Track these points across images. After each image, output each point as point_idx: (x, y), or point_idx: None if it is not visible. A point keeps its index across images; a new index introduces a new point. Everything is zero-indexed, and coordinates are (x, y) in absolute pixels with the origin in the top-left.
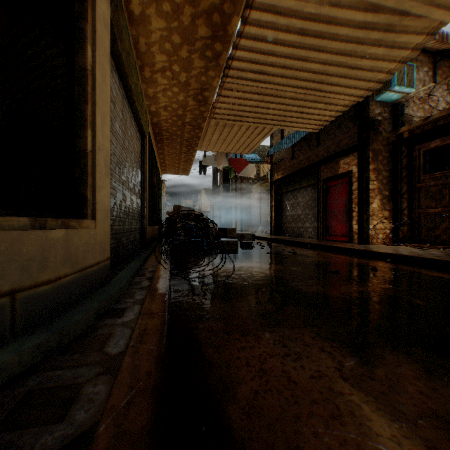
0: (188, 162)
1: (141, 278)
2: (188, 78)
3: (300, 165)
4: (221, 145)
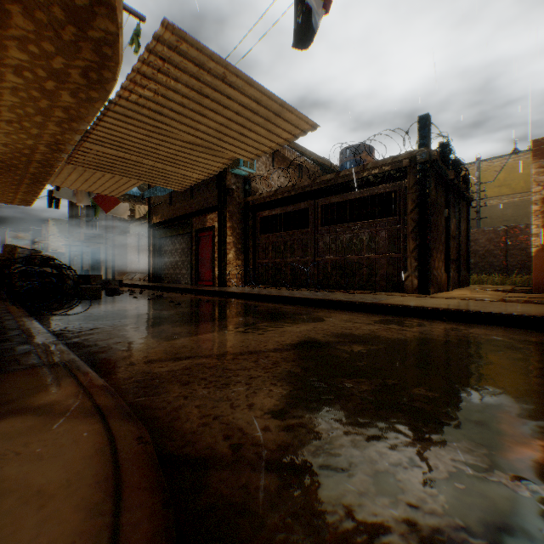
0: (33, 194)
1: None
2: (42, 133)
3: (177, 213)
4: (82, 185)
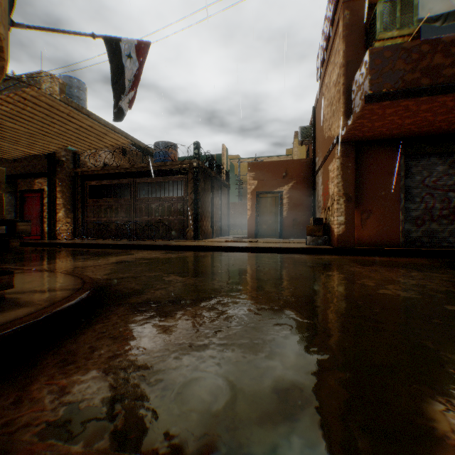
0: None
1: None
2: None
3: None
4: None
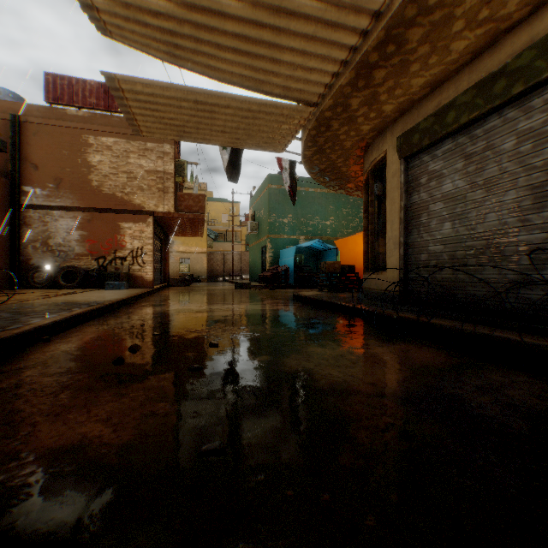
0: None
1: (407, 313)
2: (460, 3)
3: None
4: None
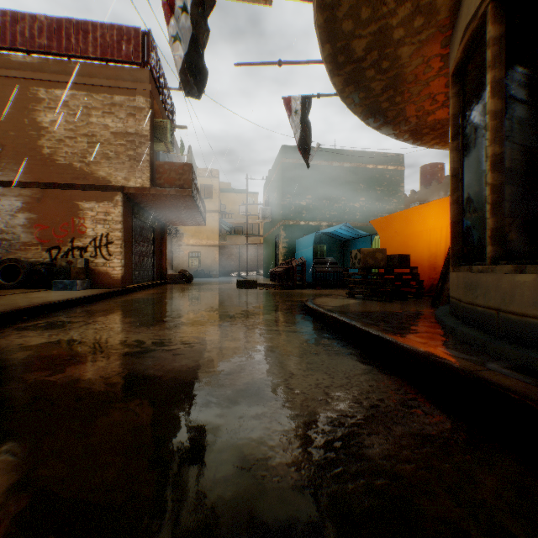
0: None
1: None
2: None
3: None
4: None
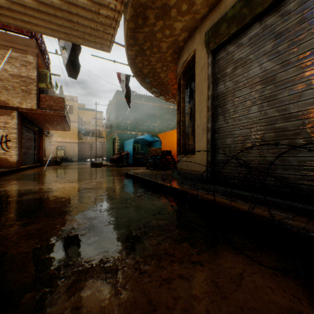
0: None
1: (216, 194)
2: None
3: None
4: None
